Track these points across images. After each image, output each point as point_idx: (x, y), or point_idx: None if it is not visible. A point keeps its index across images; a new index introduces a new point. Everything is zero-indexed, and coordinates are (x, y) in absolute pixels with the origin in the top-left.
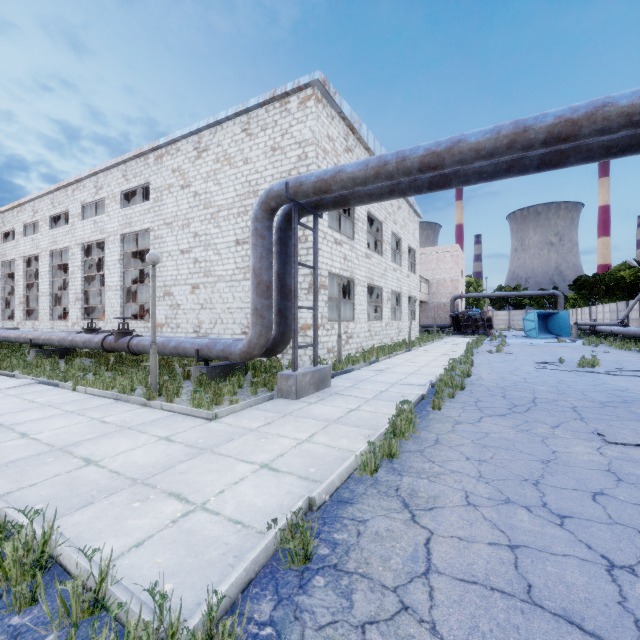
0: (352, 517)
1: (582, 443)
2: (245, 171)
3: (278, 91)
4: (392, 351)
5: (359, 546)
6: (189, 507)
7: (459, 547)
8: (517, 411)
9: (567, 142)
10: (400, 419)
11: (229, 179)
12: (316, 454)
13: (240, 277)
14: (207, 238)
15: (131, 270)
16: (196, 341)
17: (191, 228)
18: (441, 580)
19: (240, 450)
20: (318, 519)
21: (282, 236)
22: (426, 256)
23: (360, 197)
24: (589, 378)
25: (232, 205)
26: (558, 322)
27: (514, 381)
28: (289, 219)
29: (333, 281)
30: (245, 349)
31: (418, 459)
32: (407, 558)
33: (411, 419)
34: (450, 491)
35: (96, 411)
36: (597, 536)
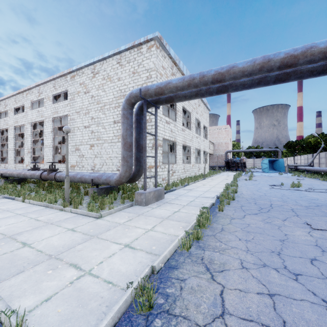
0: (177, 277)
1: (300, 229)
2: (118, 84)
3: (136, 42)
4: (196, 179)
5: (181, 297)
6: (81, 273)
7: (240, 296)
8: (263, 211)
9: (291, 67)
10: (202, 217)
11: (110, 88)
12: (156, 238)
13: (116, 140)
14: (98, 120)
15: (58, 137)
16: (91, 174)
17: (90, 114)
18: (231, 319)
19: (113, 236)
20: (157, 279)
21: (138, 118)
22: (212, 131)
23: (180, 97)
24: (297, 193)
25: (112, 102)
26: (278, 164)
27: (259, 195)
28: (142, 109)
29: (165, 143)
30: (118, 179)
31: (213, 240)
32: (210, 304)
33: (208, 217)
34: (232, 259)
35: (34, 214)
36: (318, 287)
